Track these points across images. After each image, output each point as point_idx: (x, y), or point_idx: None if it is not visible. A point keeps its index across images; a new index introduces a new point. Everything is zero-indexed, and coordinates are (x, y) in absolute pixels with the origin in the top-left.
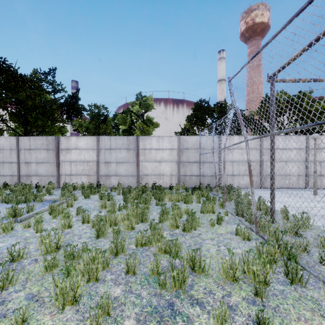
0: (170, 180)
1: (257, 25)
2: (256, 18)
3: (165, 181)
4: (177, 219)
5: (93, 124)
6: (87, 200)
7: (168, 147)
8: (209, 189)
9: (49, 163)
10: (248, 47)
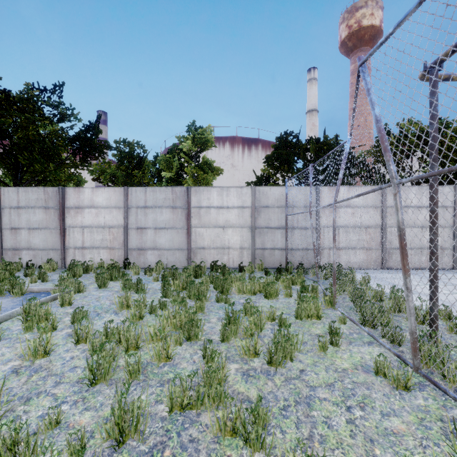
0: (239, 256)
1: (364, 30)
2: (363, 20)
3: (231, 258)
4: (257, 339)
5: (122, 170)
6: (101, 292)
7: (237, 204)
8: (303, 271)
9: (48, 229)
10: (351, 63)
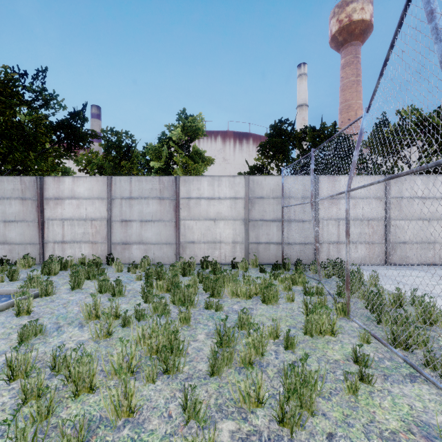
0: (232, 251)
1: (355, 24)
2: (354, 14)
3: (223, 253)
4: (261, 380)
5: (110, 161)
6: (73, 295)
7: (229, 195)
8: (302, 268)
9: (25, 222)
10: (342, 57)
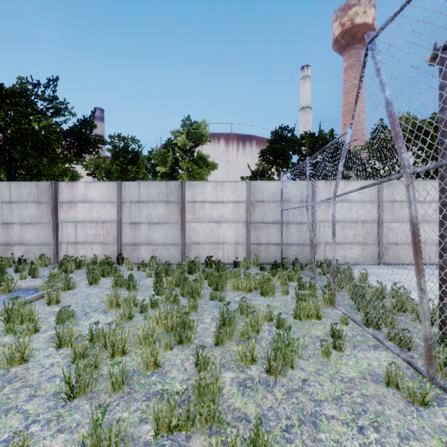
0: (234, 251)
1: (357, 28)
2: (356, 18)
3: (226, 253)
4: (254, 344)
5: (117, 165)
6: (92, 289)
7: (232, 199)
8: (299, 267)
9: (40, 224)
10: (344, 60)
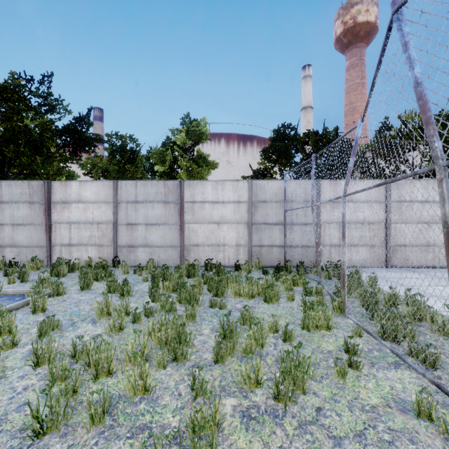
0: (235, 254)
1: (359, 26)
2: (359, 16)
3: (227, 255)
4: (259, 364)
5: (114, 164)
6: (83, 295)
7: (233, 199)
8: (303, 270)
9: (33, 225)
10: (347, 59)
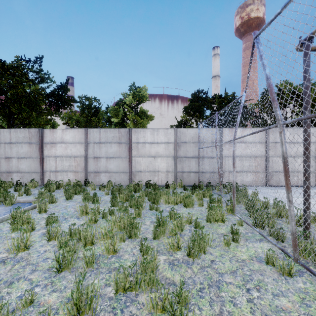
0: (166, 177)
1: (252, 20)
2: (251, 13)
3: (160, 178)
4: (179, 237)
5: (84, 117)
6: (68, 202)
7: (164, 141)
8: (210, 188)
9: (31, 158)
10: (243, 43)
